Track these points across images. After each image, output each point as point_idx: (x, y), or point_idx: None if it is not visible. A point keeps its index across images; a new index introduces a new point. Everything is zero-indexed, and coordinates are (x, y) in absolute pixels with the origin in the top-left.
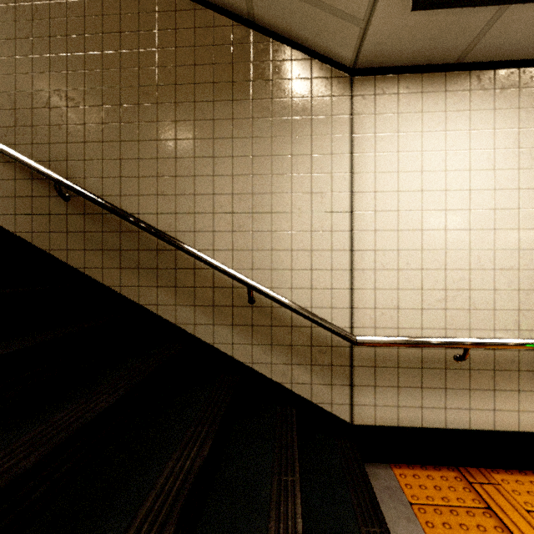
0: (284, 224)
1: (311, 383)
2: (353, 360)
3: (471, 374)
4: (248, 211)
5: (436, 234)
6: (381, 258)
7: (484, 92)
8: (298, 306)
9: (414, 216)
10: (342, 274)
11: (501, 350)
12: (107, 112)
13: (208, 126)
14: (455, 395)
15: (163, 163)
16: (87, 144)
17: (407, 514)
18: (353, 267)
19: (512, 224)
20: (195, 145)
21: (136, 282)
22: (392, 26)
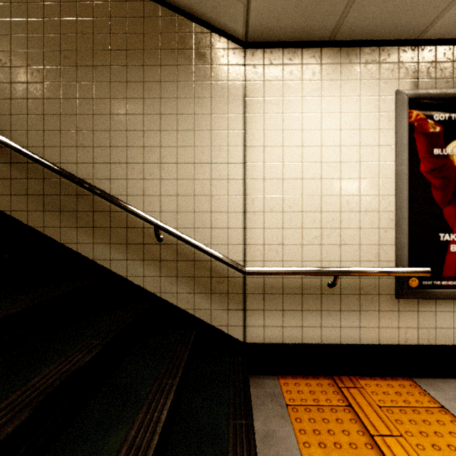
0: (187, 173)
1: (211, 309)
2: (246, 289)
3: (342, 298)
4: (157, 162)
5: (314, 182)
6: (269, 202)
7: (352, 65)
8: (197, 242)
9: (296, 167)
10: (237, 216)
11: (365, 277)
12: (31, 72)
13: (122, 87)
14: (328, 315)
15: (83, 118)
16: (13, 101)
17: (282, 413)
18: (246, 210)
19: (374, 175)
20: (111, 104)
21: (58, 223)
22: (269, 3)
